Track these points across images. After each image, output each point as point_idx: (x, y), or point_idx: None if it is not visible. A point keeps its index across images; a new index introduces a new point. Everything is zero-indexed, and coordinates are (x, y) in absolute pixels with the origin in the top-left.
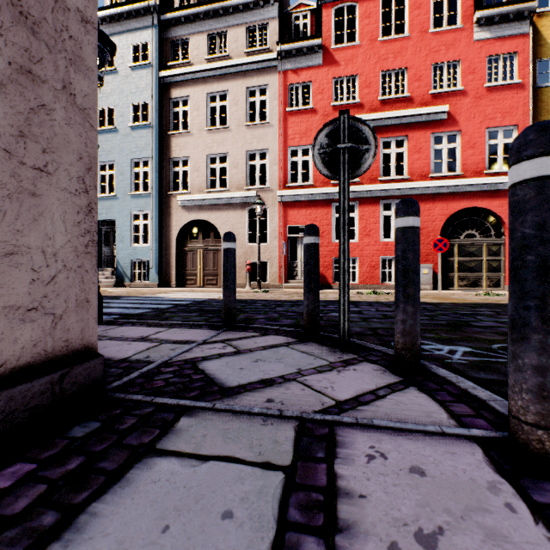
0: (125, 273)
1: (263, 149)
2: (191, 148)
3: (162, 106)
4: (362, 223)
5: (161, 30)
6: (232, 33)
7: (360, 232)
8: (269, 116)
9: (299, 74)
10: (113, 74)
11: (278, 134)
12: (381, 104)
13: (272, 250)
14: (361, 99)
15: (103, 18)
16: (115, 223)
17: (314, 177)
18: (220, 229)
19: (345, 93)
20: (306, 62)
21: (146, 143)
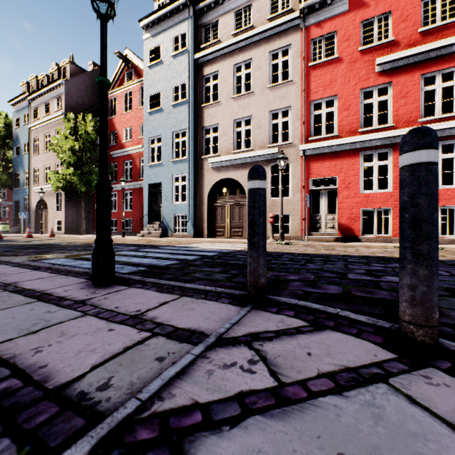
0: (168, 226)
1: (285, 108)
2: (219, 116)
3: (197, 83)
4: (396, 171)
5: (196, 19)
6: (256, 4)
7: (394, 181)
8: (291, 74)
9: (322, 26)
10: (160, 65)
11: (300, 90)
12: (422, 36)
13: (294, 203)
14: (395, 36)
15: (153, 21)
16: (161, 186)
17: (338, 127)
18: (245, 186)
19: (375, 34)
20: (330, 12)
21: (184, 116)
